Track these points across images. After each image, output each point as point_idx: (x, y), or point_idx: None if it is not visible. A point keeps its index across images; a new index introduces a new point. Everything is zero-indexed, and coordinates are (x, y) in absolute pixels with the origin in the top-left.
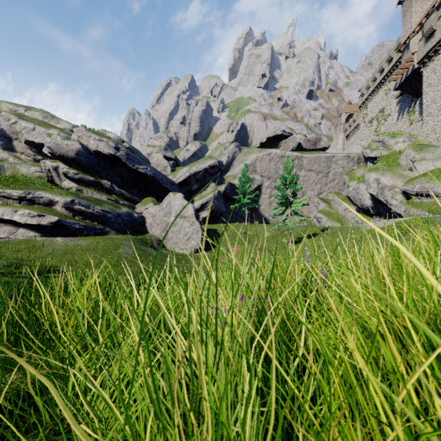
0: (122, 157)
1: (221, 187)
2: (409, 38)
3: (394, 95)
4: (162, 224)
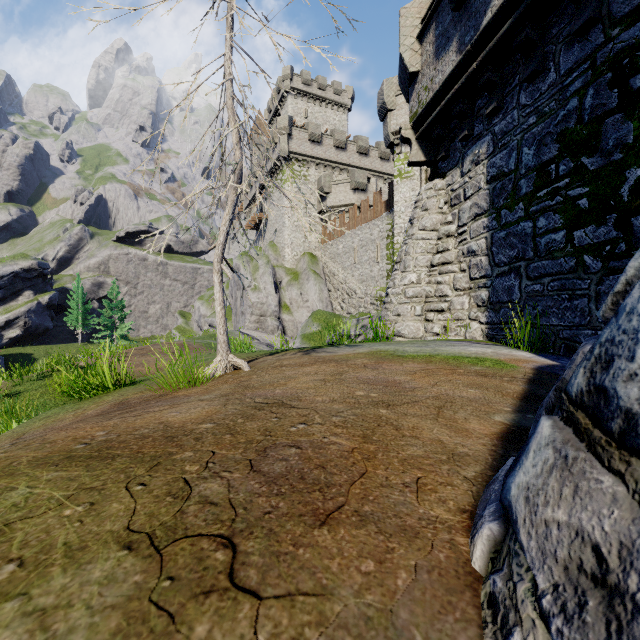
0: None
1: (43, 297)
2: None
3: None
4: None
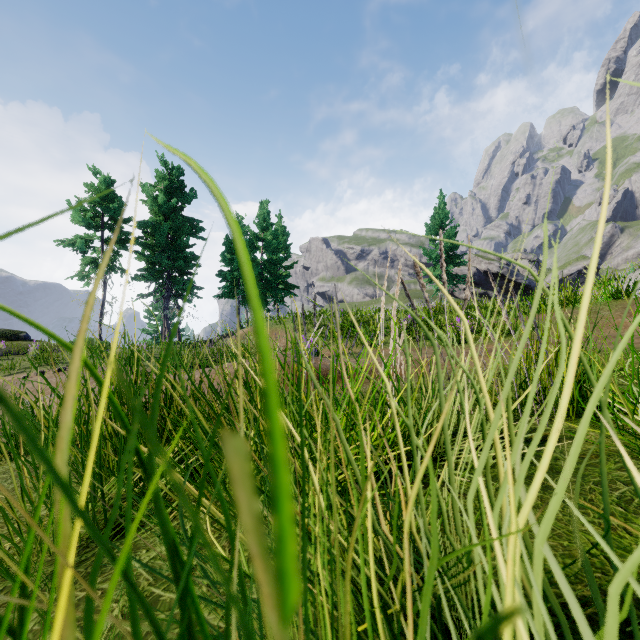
0: (505, 273)
1: None
2: None
3: None
4: None
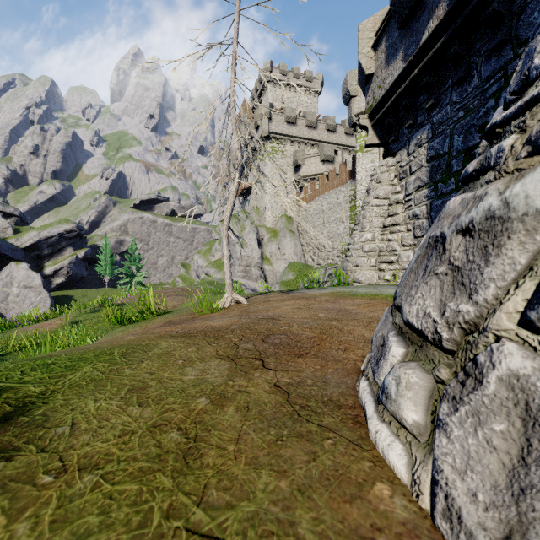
0: None
1: (80, 252)
2: None
3: None
4: (1, 295)
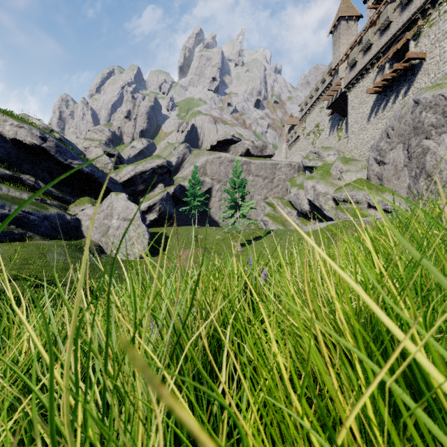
0: (50, 149)
1: (170, 188)
2: (338, 65)
3: (327, 113)
4: (102, 227)
